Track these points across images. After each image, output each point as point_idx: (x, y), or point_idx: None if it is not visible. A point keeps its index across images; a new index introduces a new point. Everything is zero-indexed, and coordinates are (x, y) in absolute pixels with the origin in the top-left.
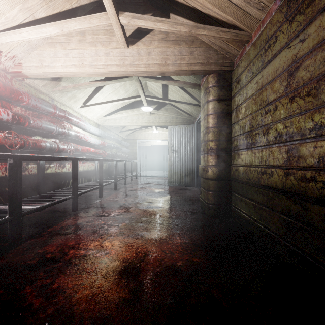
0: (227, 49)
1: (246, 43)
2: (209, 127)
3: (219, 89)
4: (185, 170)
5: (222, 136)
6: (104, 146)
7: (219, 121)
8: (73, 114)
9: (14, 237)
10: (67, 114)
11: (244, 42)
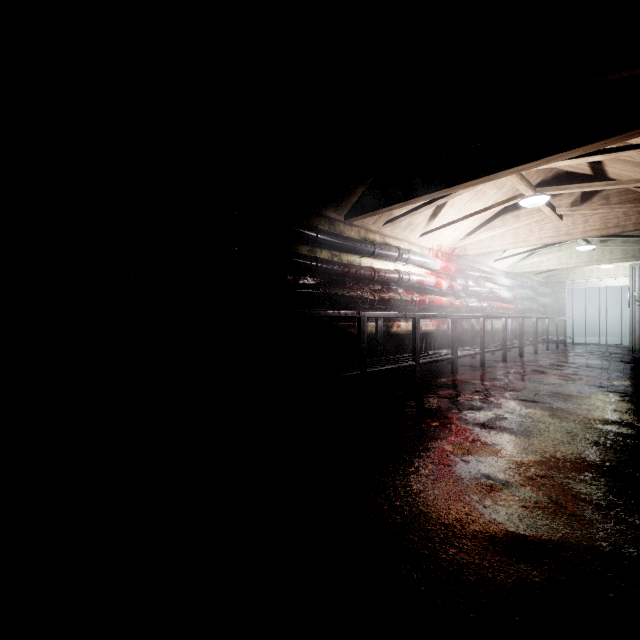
0: None
1: None
2: None
3: None
4: None
5: None
6: (515, 299)
7: None
8: (486, 269)
9: (483, 363)
10: (486, 274)
11: None
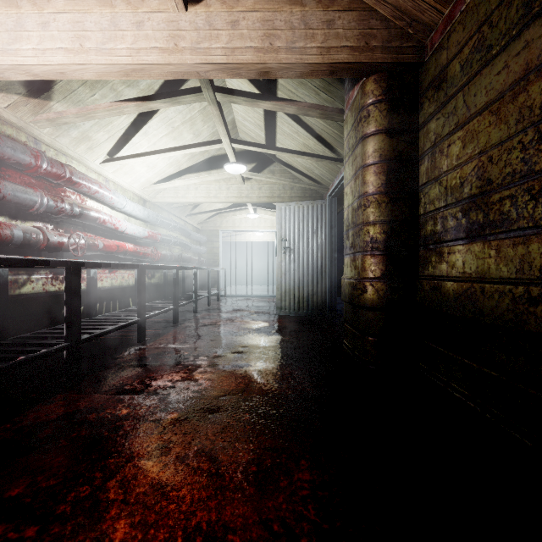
0: (414, 10)
1: None
2: (368, 192)
3: (390, 107)
4: (307, 285)
5: (398, 212)
6: (155, 240)
7: (390, 178)
8: (89, 174)
9: None
10: (69, 171)
11: None
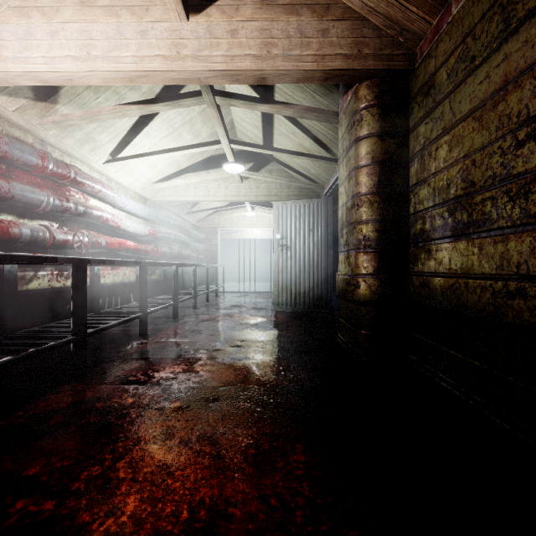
0: (404, 20)
1: None
2: (361, 193)
3: (382, 111)
4: (304, 282)
5: (389, 212)
6: (155, 238)
7: (382, 179)
8: (92, 174)
9: None
10: (73, 171)
11: None
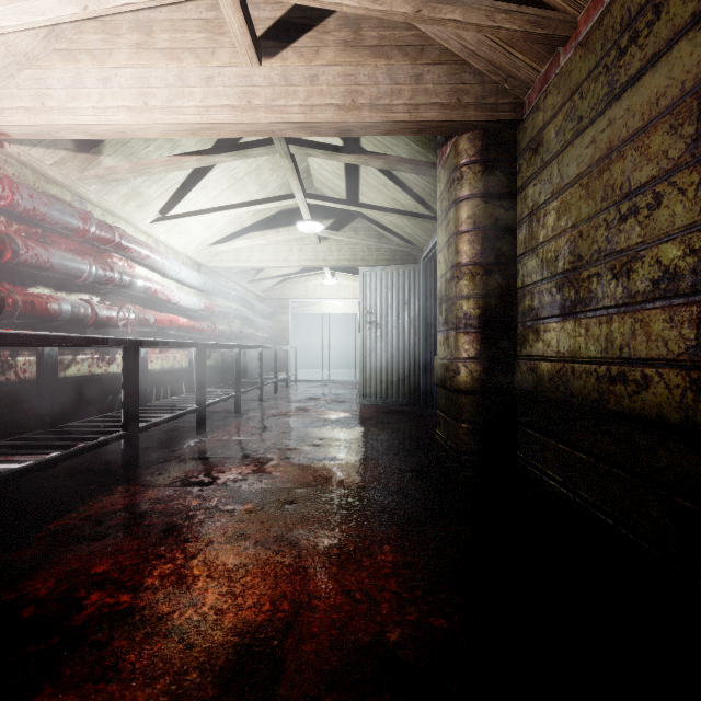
0: (509, 66)
1: (559, 45)
2: (461, 263)
3: (485, 169)
4: (397, 368)
5: (494, 285)
6: (212, 313)
7: (485, 248)
8: (137, 236)
9: None
10: (118, 234)
11: (556, 42)
